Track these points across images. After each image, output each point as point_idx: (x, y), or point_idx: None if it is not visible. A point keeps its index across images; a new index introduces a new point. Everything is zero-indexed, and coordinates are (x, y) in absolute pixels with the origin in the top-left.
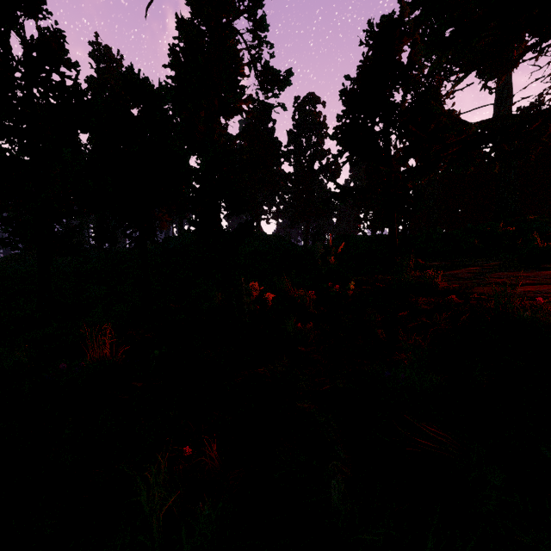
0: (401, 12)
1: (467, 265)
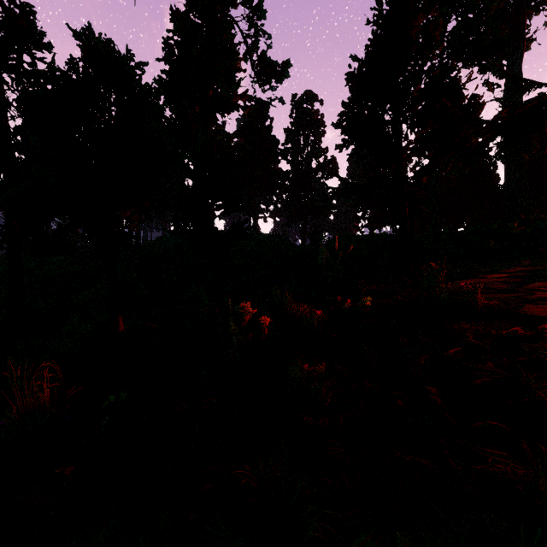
0: None
1: (491, 271)
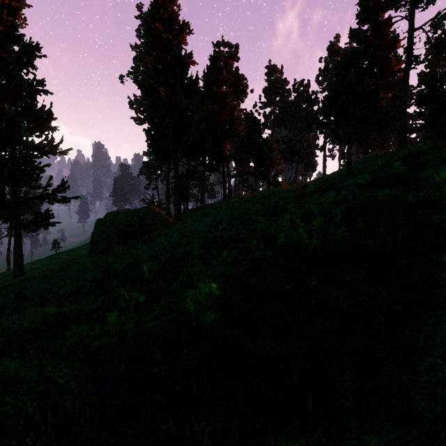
0: None
1: None
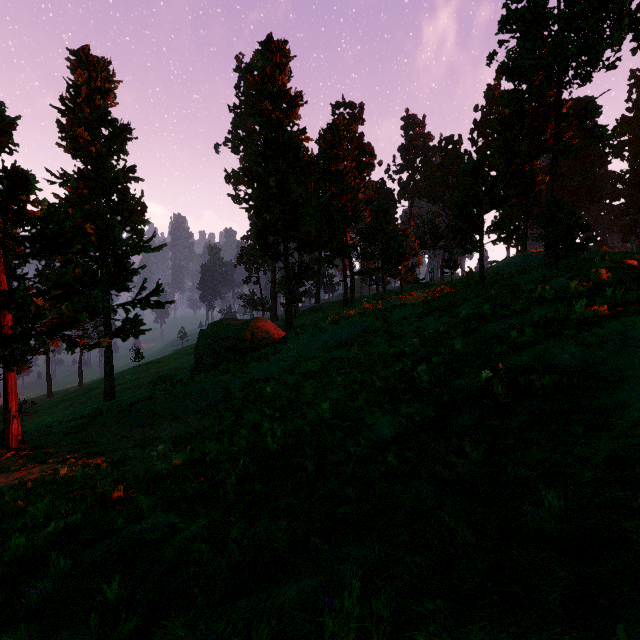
0: None
1: None
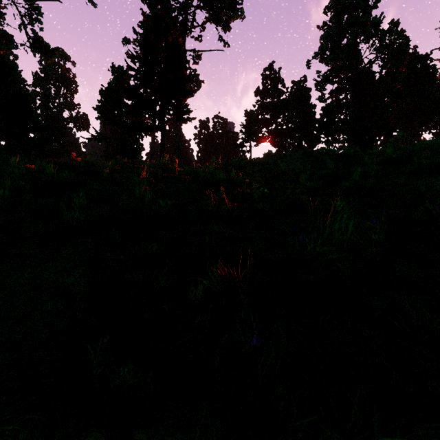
0: (127, 69)
1: None
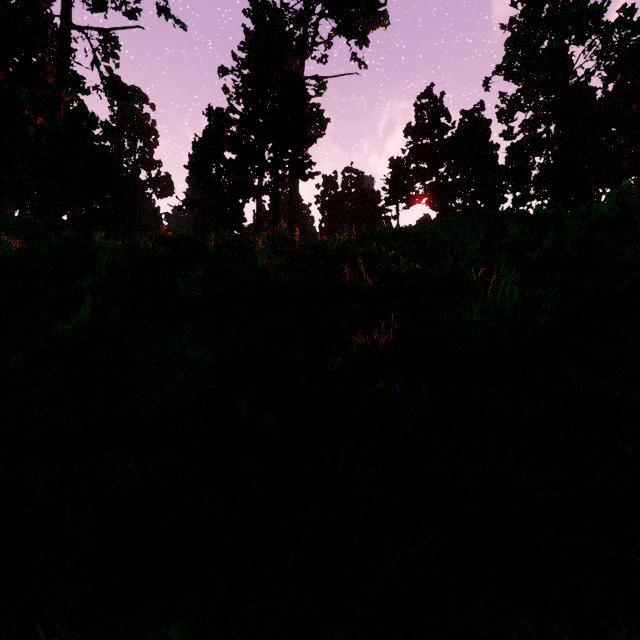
0: (227, 111)
1: None
